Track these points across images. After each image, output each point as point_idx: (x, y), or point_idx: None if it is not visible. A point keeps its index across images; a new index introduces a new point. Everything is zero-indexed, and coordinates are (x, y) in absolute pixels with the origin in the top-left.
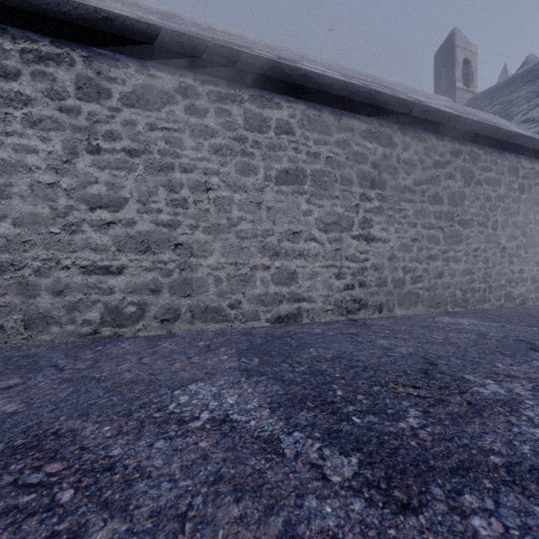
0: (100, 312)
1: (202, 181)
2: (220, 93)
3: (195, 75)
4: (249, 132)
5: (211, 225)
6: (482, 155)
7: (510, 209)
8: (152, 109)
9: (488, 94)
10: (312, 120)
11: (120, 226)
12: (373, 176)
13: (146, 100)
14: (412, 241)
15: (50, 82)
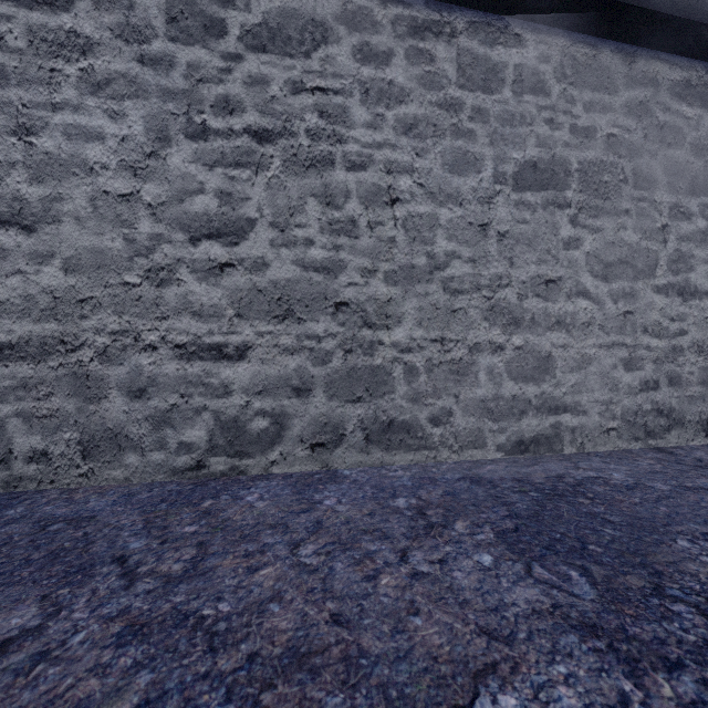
0: (207, 428)
1: (383, 186)
2: (414, 19)
3: None
4: (466, 92)
5: (399, 267)
6: None
7: None
8: (296, 55)
9: None
10: (579, 66)
11: (242, 272)
12: (694, 170)
13: (285, 38)
14: None
15: (123, 10)
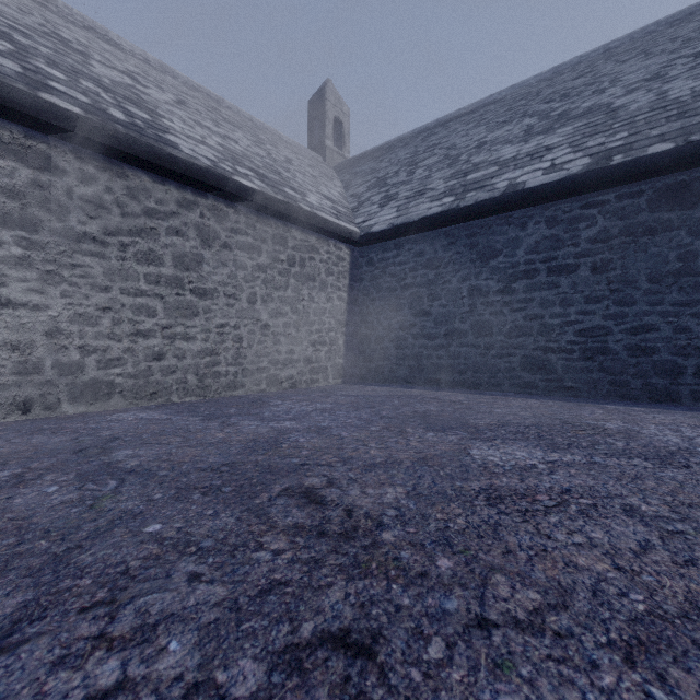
0: None
1: None
2: None
3: None
4: None
5: None
6: (232, 214)
7: (276, 282)
8: None
9: (351, 162)
10: None
11: None
12: (8, 209)
13: None
14: (100, 310)
15: None
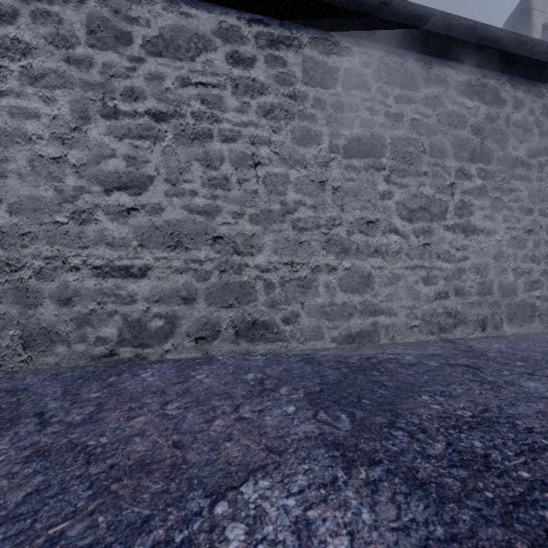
0: (118, 326)
1: (248, 153)
2: (271, 35)
3: (239, 12)
4: (309, 87)
5: (260, 212)
6: None
7: None
8: (184, 59)
9: None
10: (391, 70)
11: (144, 214)
12: (473, 145)
13: (176, 46)
14: (526, 233)
15: (54, 24)
